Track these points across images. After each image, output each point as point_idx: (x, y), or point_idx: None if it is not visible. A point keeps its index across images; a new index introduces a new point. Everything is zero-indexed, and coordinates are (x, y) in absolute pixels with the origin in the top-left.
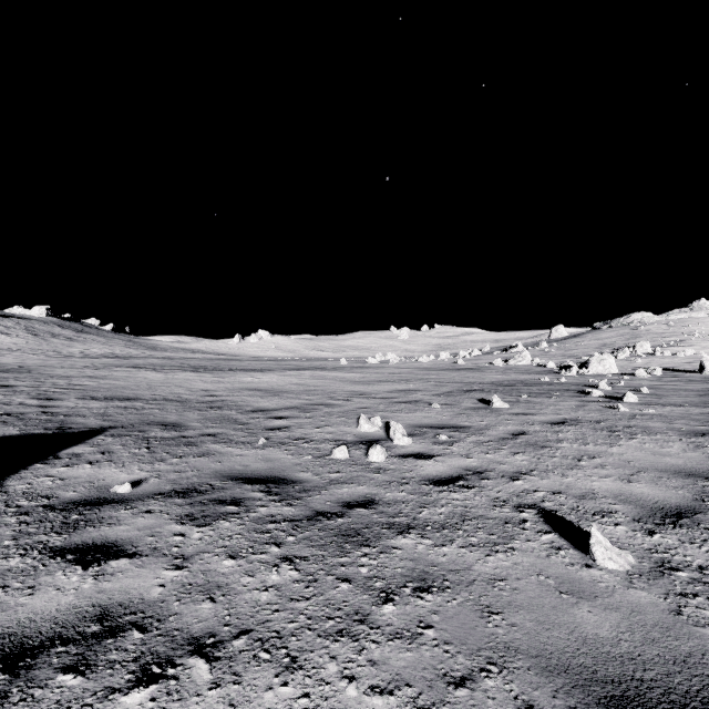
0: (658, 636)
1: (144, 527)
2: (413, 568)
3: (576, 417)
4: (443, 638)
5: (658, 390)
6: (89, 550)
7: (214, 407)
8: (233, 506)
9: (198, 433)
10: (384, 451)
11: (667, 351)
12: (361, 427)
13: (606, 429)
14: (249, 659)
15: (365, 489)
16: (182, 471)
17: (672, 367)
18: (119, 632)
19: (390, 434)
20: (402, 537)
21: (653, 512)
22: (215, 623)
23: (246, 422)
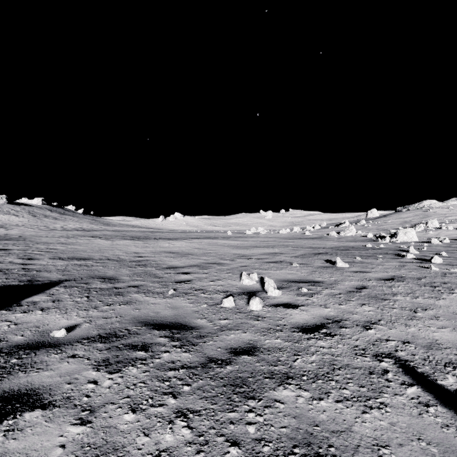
0: None
1: (65, 373)
2: (297, 428)
3: (401, 274)
4: None
5: (453, 254)
6: (11, 398)
7: (141, 264)
8: (142, 352)
9: (126, 285)
10: (261, 301)
11: (450, 226)
12: (243, 281)
13: (427, 284)
14: None
15: (248, 335)
16: (108, 317)
17: (456, 237)
18: None
19: (265, 288)
20: (283, 388)
21: None
22: None
23: (161, 276)
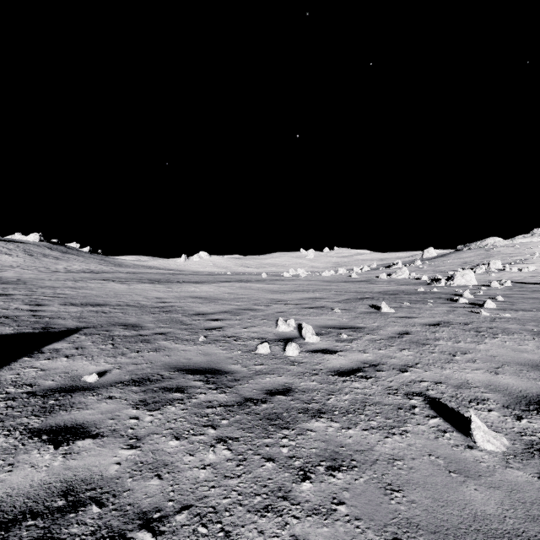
0: (537, 513)
1: (106, 411)
2: (325, 449)
3: (448, 319)
4: (354, 514)
5: (510, 298)
6: (60, 431)
7: (165, 311)
8: (178, 393)
9: (152, 332)
10: (298, 347)
11: (514, 268)
12: (279, 327)
13: (473, 329)
14: (189, 533)
15: (283, 378)
16: (138, 363)
17: (519, 280)
18: (80, 506)
19: (302, 334)
20: (315, 421)
21: (518, 400)
22: (161, 498)
23: (189, 323)
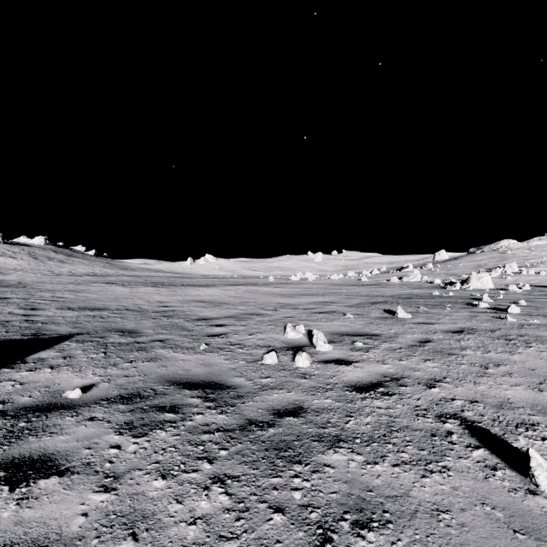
0: None
1: (83, 438)
2: (349, 494)
3: (471, 326)
4: None
5: (533, 302)
6: (23, 465)
7: (166, 316)
8: (171, 414)
9: (150, 339)
10: (309, 357)
11: (531, 271)
12: (288, 334)
13: (502, 337)
14: None
15: (293, 395)
16: (130, 375)
17: (537, 283)
18: None
19: (313, 341)
20: (333, 452)
21: None
22: None
23: (191, 329)
